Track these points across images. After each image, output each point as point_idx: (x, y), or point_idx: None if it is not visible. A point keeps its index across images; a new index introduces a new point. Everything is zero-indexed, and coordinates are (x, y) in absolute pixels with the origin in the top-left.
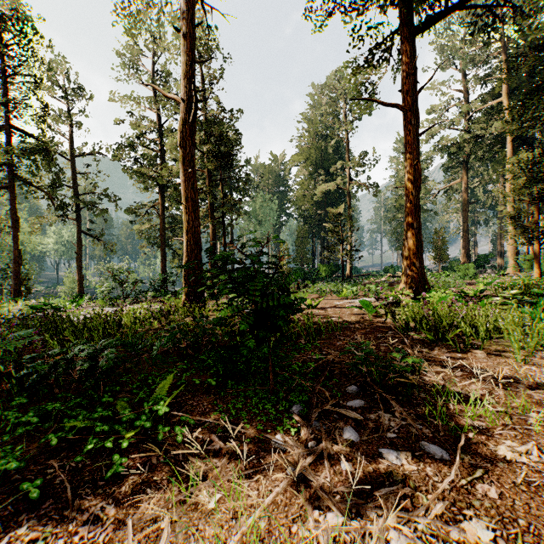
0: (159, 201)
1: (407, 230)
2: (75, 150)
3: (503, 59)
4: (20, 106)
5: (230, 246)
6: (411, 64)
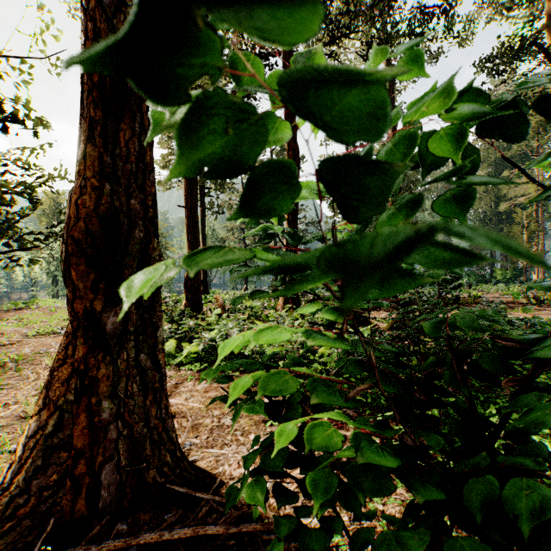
0: None
1: None
2: None
3: None
4: None
5: None
6: None
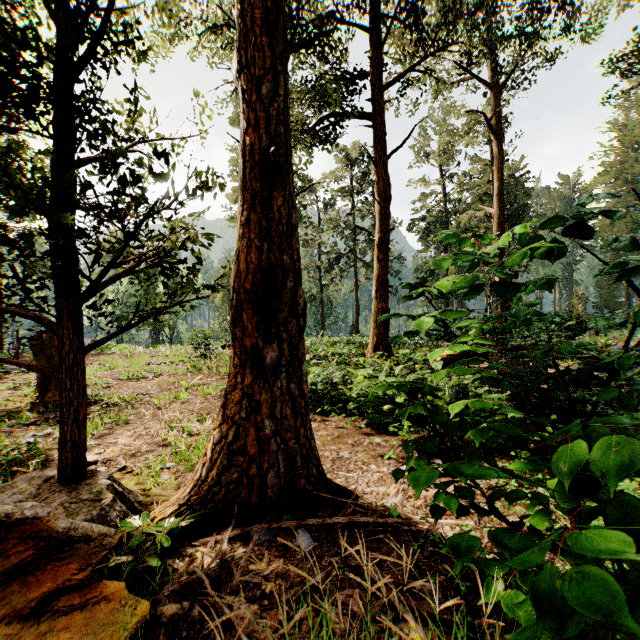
0: None
1: None
2: None
3: None
4: (362, 214)
5: None
6: None
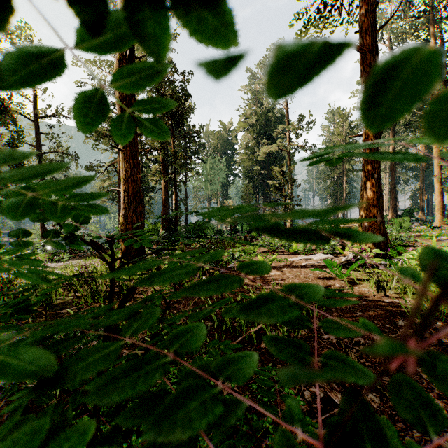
0: (116, 159)
1: (366, 181)
2: (37, 111)
3: (430, 31)
4: None
5: (184, 202)
6: (371, 0)
